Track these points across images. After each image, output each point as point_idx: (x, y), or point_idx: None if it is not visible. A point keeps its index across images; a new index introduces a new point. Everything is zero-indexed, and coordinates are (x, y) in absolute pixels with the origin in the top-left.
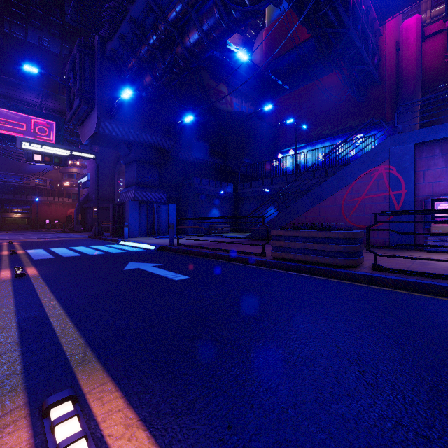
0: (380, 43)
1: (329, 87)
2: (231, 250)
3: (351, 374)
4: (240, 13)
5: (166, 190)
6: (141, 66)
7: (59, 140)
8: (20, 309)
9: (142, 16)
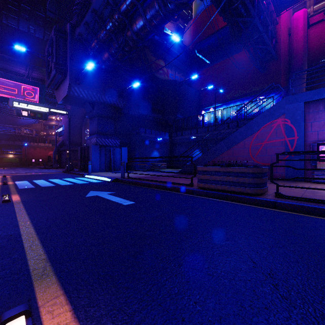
0: (277, 30)
1: (239, 62)
2: (167, 181)
3: (266, 287)
4: (174, 5)
5: (119, 137)
6: (101, 46)
7: (41, 101)
8: (0, 228)
9: (101, 8)
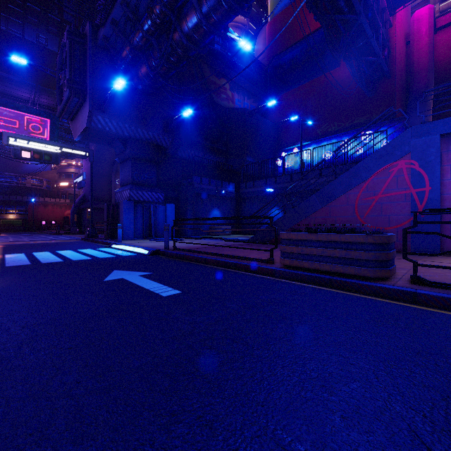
0: (390, 35)
1: (335, 82)
2: (233, 255)
3: None
4: None
5: (164, 189)
6: (136, 56)
7: (53, 138)
8: None
9: None
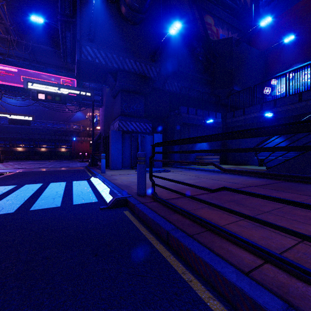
0: None
1: None
2: None
3: None
4: None
5: (152, 121)
6: None
7: None
8: None
9: None
